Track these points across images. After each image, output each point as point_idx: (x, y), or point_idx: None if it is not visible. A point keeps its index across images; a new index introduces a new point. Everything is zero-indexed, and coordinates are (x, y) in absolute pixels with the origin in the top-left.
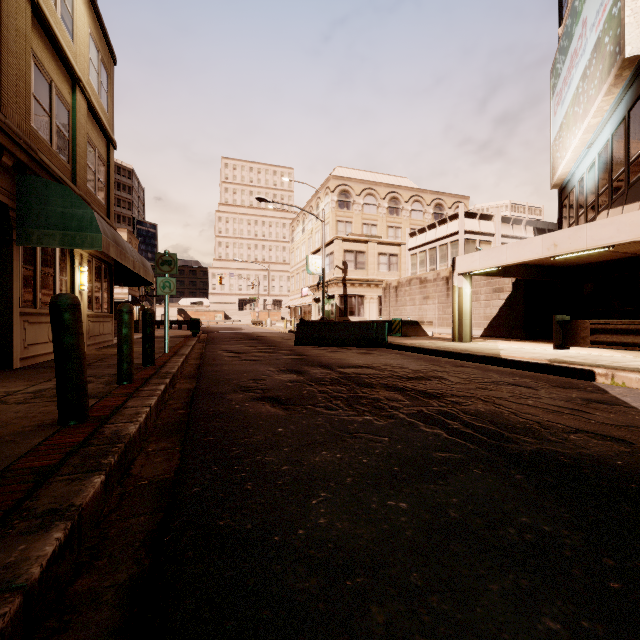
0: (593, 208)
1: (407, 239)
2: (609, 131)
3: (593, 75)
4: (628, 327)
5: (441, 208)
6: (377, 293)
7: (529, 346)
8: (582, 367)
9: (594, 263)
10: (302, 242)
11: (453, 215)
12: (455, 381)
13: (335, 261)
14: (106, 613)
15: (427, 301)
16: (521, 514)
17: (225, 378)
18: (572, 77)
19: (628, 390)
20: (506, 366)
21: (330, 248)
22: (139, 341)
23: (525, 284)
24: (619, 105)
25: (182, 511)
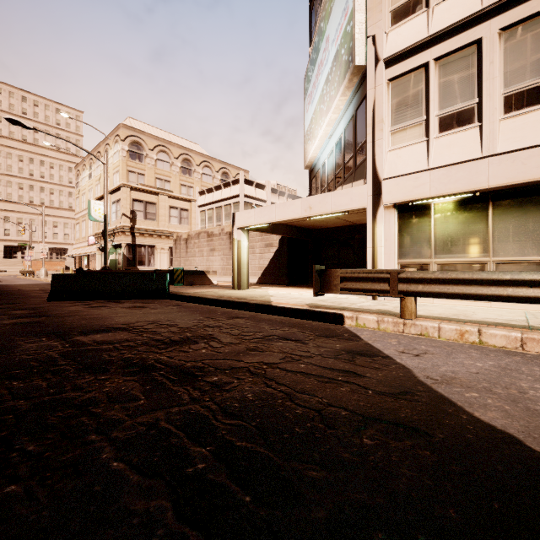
0: (332, 185)
1: (197, 197)
2: (343, 126)
3: (334, 79)
4: (368, 275)
5: (227, 176)
6: (168, 244)
7: (292, 291)
8: (334, 311)
9: (331, 228)
10: (89, 188)
11: (235, 180)
12: (225, 341)
13: (122, 209)
14: None
15: (214, 253)
16: None
17: None
18: (319, 82)
19: (373, 333)
20: (276, 313)
21: (117, 195)
22: None
23: (288, 241)
24: (349, 106)
25: None
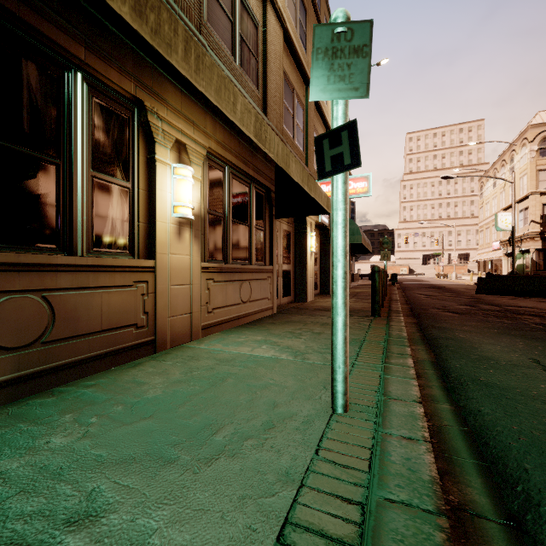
0: None
1: None
2: None
3: None
4: None
5: None
6: None
7: None
8: None
9: None
10: (492, 197)
11: None
12: None
13: (530, 216)
14: (414, 330)
15: None
16: (539, 336)
17: (425, 304)
18: None
19: None
20: None
21: (524, 204)
22: (361, 287)
23: None
24: None
25: (424, 324)
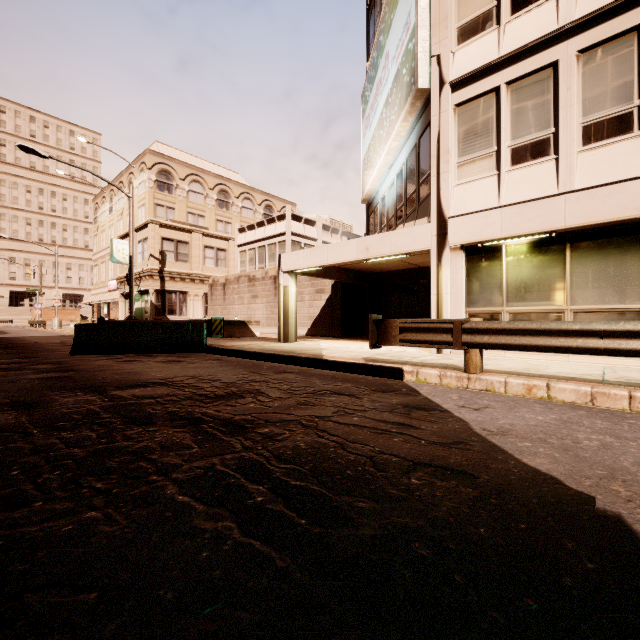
0: (393, 222)
1: (236, 234)
2: (405, 155)
3: (394, 102)
4: (429, 326)
5: (271, 210)
6: (203, 290)
7: (346, 344)
8: (393, 365)
9: (391, 271)
10: (109, 224)
11: (281, 215)
12: (274, 395)
13: (150, 249)
14: None
15: (256, 300)
16: None
17: None
18: (378, 104)
19: (433, 388)
20: (328, 368)
21: (143, 233)
22: None
23: (342, 286)
24: (412, 133)
25: None
